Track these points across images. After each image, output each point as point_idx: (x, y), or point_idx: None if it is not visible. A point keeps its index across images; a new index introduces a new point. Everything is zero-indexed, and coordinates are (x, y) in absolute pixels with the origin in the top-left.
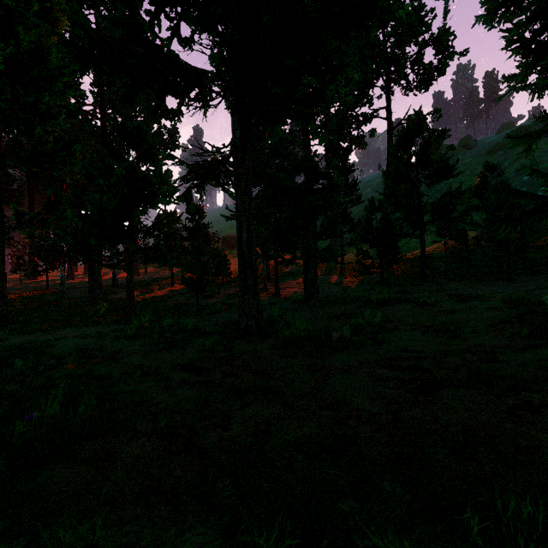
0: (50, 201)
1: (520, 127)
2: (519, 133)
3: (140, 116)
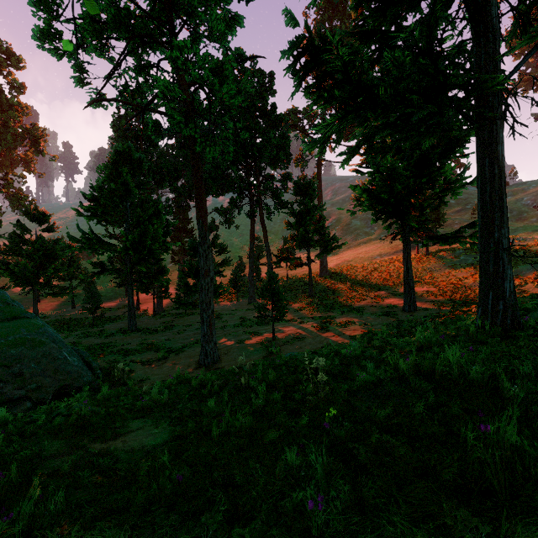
0: None
1: None
2: None
3: None
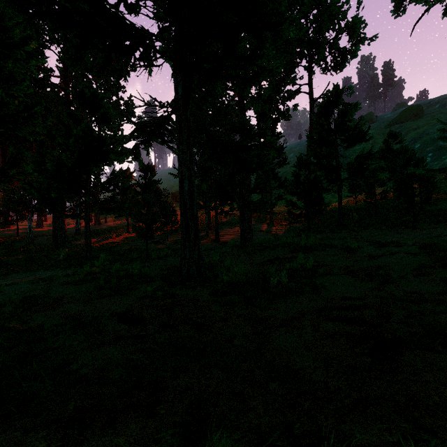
0: (12, 157)
1: (411, 105)
2: (411, 110)
3: (101, 88)
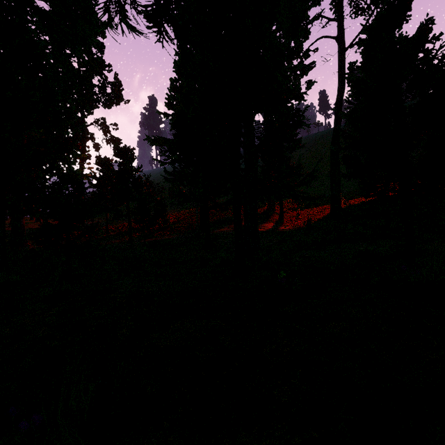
0: None
1: None
2: None
3: (82, 67)
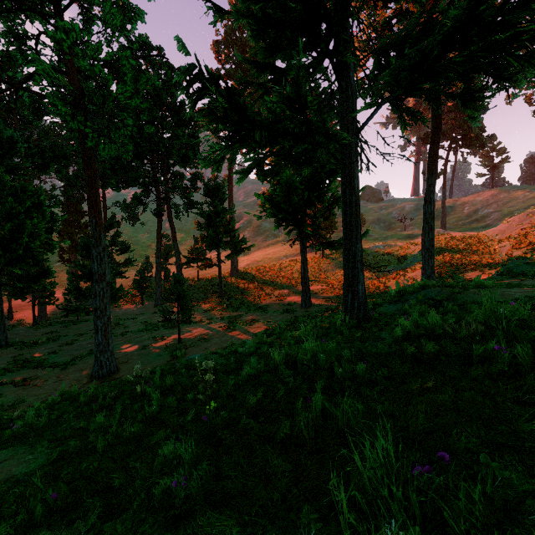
0: None
1: None
2: None
3: None
